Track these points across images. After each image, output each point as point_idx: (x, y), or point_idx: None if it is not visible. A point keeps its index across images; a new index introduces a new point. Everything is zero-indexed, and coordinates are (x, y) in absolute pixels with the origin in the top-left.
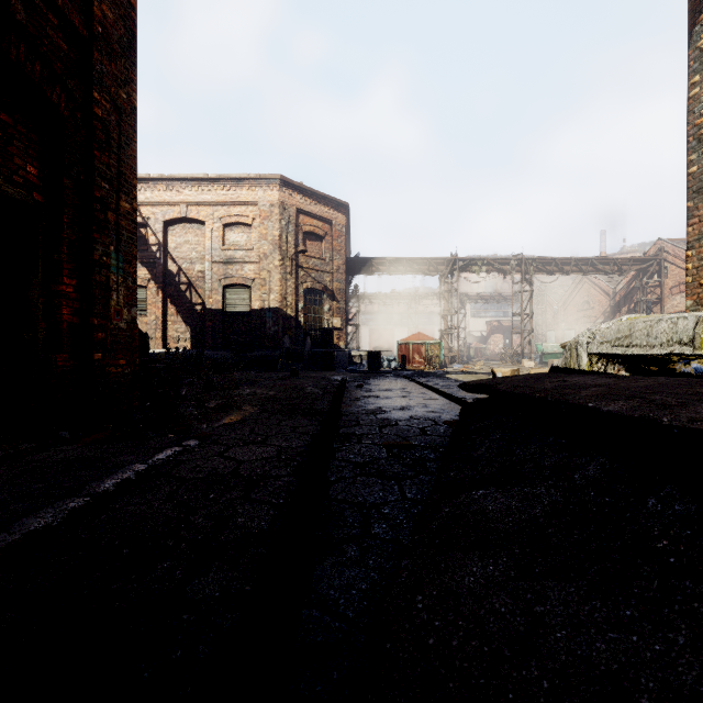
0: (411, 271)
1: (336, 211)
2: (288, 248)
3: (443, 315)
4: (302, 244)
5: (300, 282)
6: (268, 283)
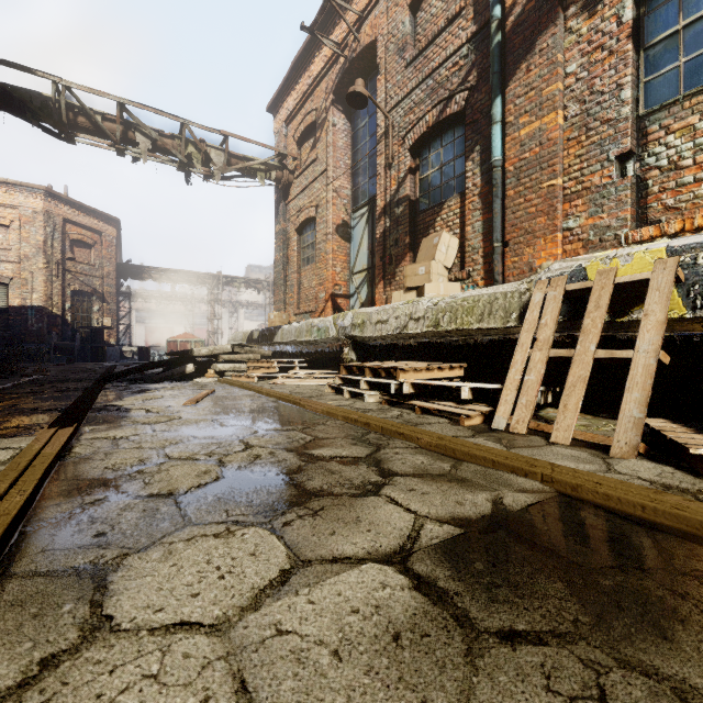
0: (182, 281)
1: (107, 224)
2: (54, 253)
3: (210, 319)
4: (71, 252)
5: (67, 284)
6: (31, 283)
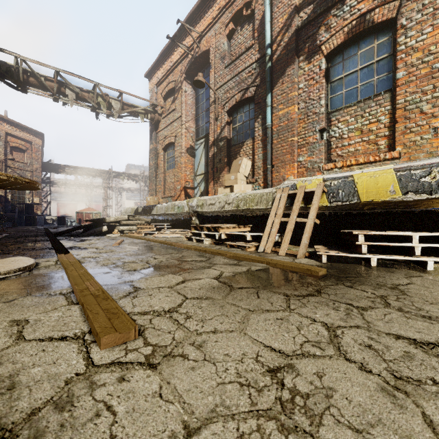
0: (86, 174)
1: (35, 137)
2: None
3: (104, 199)
4: (11, 155)
5: None
6: None
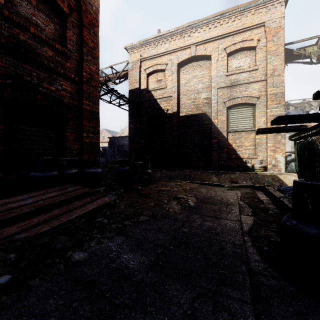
0: None
1: None
2: None
3: (292, 147)
4: None
5: None
6: None
